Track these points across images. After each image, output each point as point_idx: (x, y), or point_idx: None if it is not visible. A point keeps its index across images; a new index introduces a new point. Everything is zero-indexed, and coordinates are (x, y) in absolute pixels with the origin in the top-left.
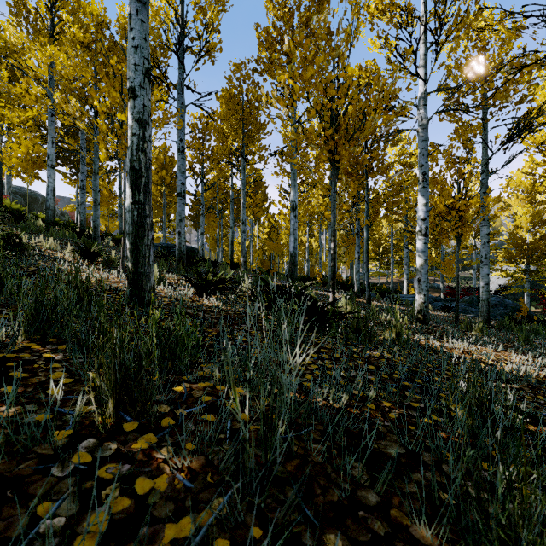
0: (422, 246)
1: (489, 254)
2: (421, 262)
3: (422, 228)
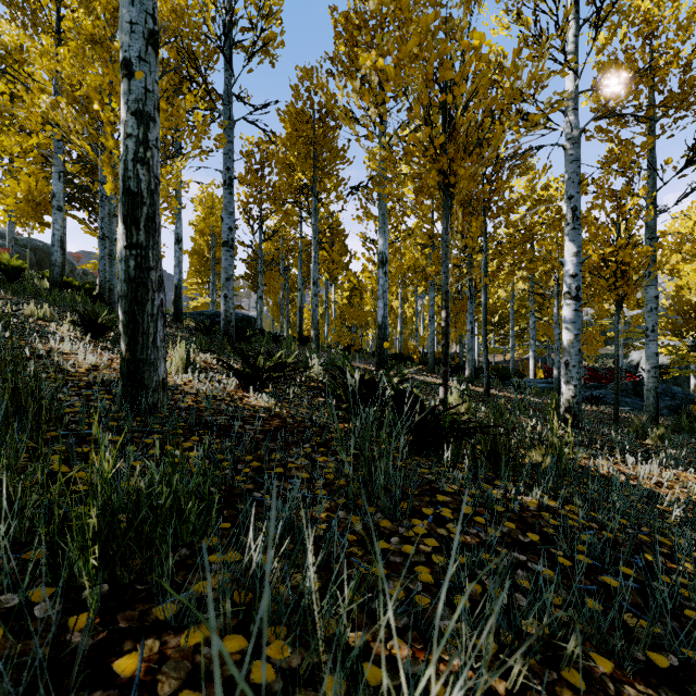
0: (572, 315)
1: (657, 325)
2: (569, 337)
3: (572, 288)
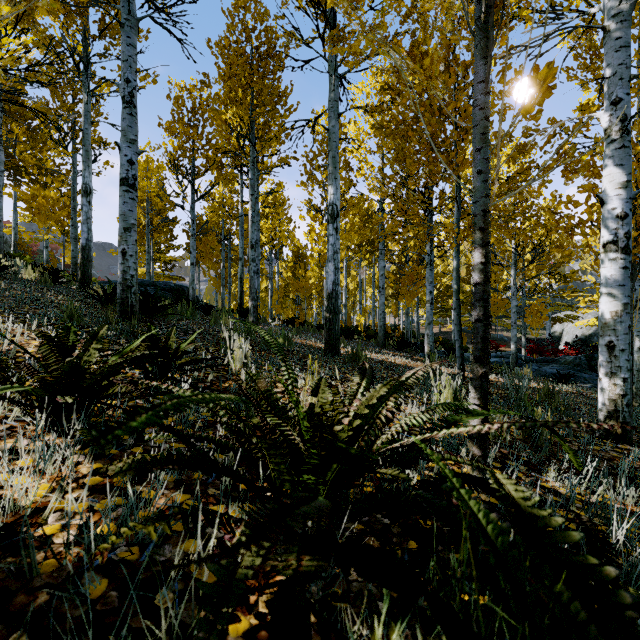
0: (619, 275)
1: None
2: (615, 308)
3: (620, 235)
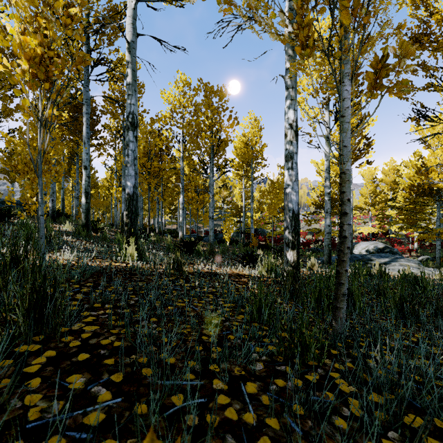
0: (182, 214)
1: None
2: (181, 219)
3: (182, 206)
